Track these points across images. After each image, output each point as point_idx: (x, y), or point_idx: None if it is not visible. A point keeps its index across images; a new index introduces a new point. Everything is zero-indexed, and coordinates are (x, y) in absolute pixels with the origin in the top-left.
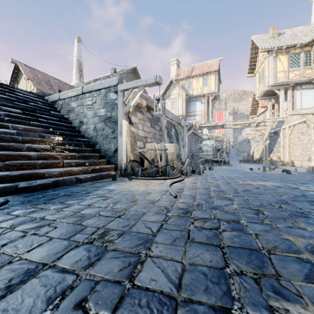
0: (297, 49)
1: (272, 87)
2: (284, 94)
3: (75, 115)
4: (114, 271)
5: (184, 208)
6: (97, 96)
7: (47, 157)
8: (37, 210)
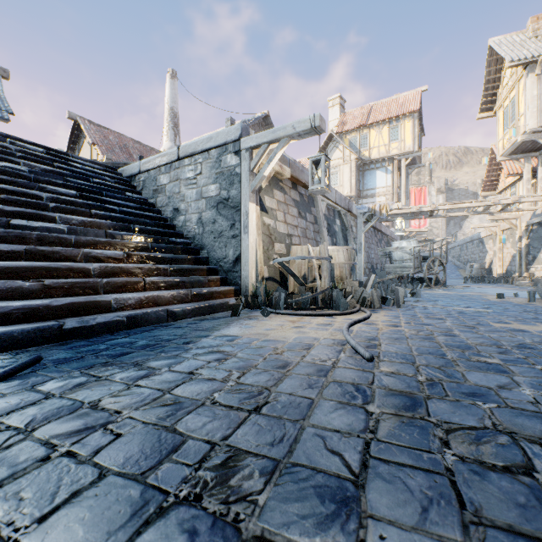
0: None
1: (534, 134)
2: None
3: (166, 198)
4: None
5: (401, 391)
6: (203, 162)
7: (118, 273)
8: (87, 382)
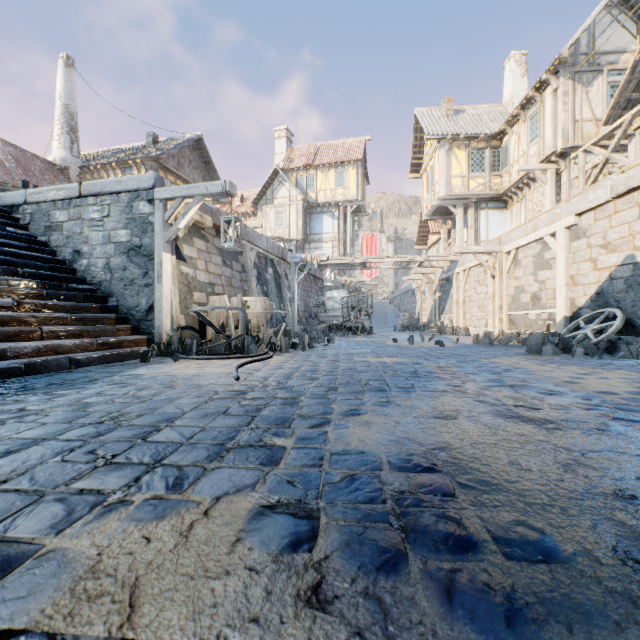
0: (481, 143)
1: (445, 201)
2: (465, 214)
3: (64, 238)
4: (127, 436)
5: (241, 390)
6: (112, 204)
7: (8, 321)
8: (7, 402)
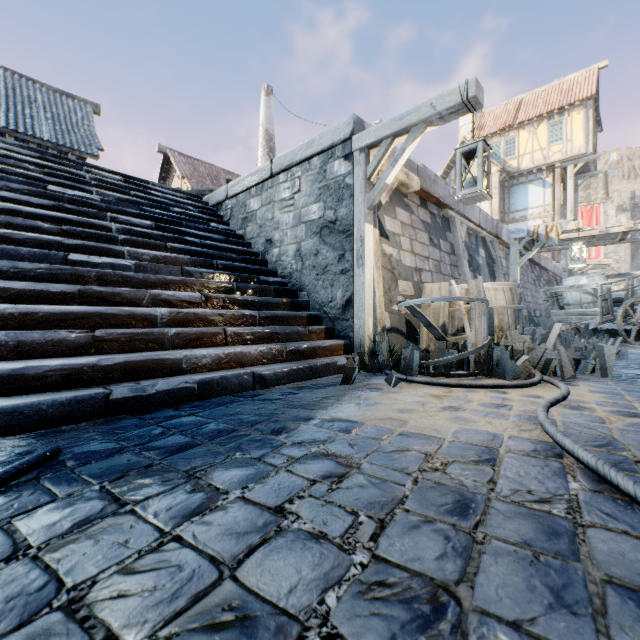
0: None
1: None
2: None
3: (257, 227)
4: None
5: None
6: (302, 175)
7: (192, 321)
8: (98, 518)
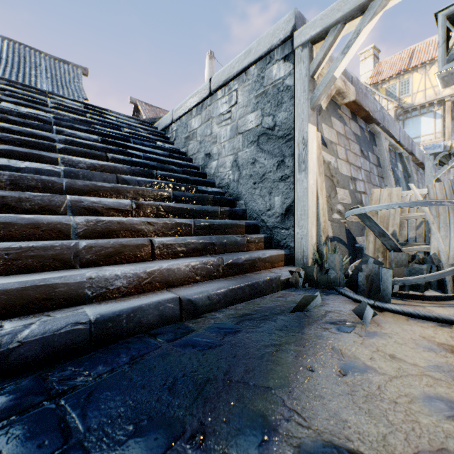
0: None
1: None
2: None
3: (198, 144)
4: None
5: None
6: (239, 87)
7: (116, 230)
8: None
